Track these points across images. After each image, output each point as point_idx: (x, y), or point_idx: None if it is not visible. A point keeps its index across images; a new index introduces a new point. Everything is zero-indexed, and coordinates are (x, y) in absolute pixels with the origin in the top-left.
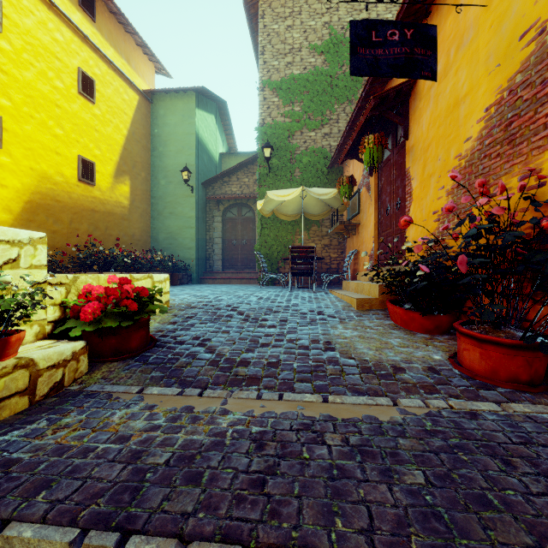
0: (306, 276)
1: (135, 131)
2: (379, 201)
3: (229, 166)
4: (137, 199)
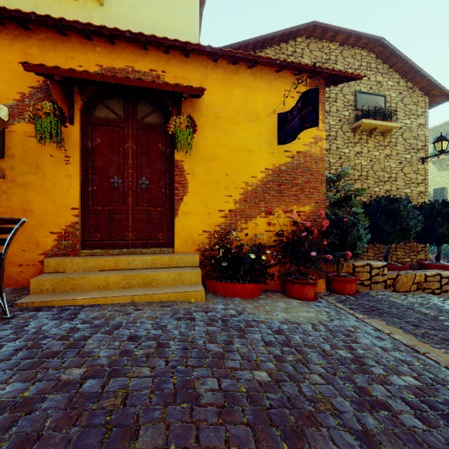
0: None
1: None
2: (85, 163)
3: None
4: None
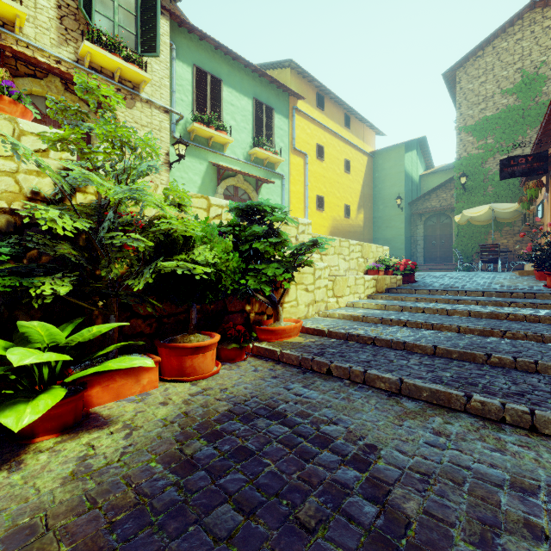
0: (494, 263)
1: (366, 179)
2: None
3: (427, 183)
4: (366, 220)
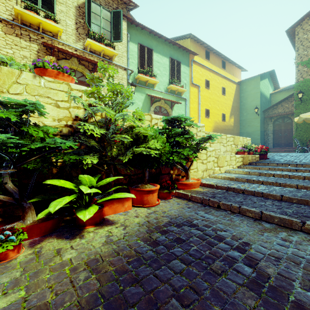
0: None
1: (235, 98)
2: None
3: (275, 98)
4: (235, 122)
